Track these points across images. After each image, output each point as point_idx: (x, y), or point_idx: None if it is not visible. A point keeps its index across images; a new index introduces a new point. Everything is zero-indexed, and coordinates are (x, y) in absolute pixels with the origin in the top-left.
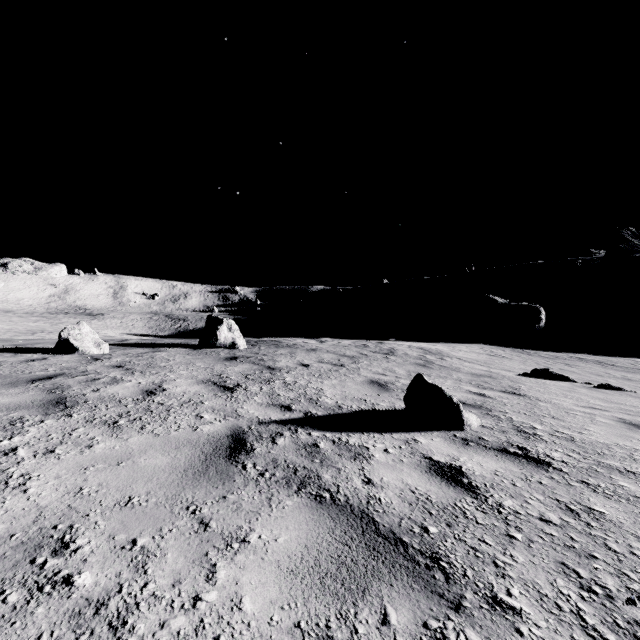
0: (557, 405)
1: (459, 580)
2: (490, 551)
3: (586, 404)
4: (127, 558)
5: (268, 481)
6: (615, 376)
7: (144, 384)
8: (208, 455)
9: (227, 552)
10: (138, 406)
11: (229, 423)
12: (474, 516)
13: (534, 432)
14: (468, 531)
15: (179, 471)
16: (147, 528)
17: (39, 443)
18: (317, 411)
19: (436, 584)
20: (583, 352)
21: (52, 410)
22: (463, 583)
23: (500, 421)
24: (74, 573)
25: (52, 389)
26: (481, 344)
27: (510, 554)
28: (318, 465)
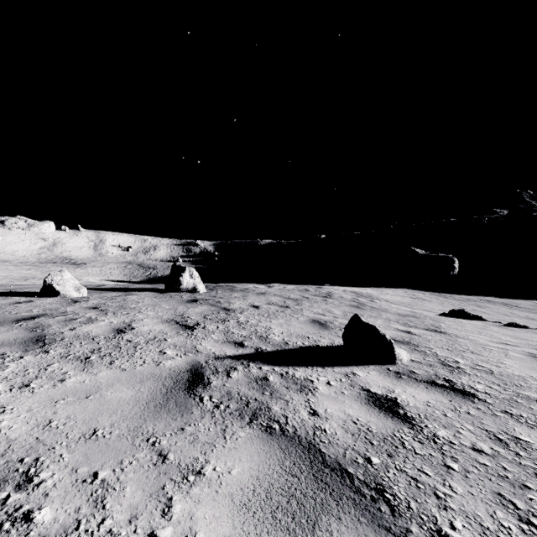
0: (474, 341)
1: (404, 513)
2: (430, 482)
3: (498, 340)
4: (87, 492)
5: (223, 413)
6: (520, 316)
7: (115, 323)
8: (169, 388)
9: (183, 485)
10: (109, 343)
11: (189, 358)
12: (412, 446)
13: (457, 366)
14: (408, 461)
15: (142, 404)
16: (109, 461)
17: (16, 378)
18: (266, 347)
19: (382, 517)
20: (491, 295)
21: (32, 347)
22: (408, 516)
23: (427, 356)
24: (34, 509)
25: (34, 328)
26: (404, 288)
27: (449, 485)
28: (268, 397)
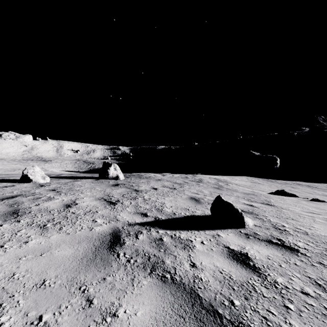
0: (292, 211)
1: None
2: (276, 320)
3: (308, 210)
4: None
5: (132, 266)
6: (319, 194)
7: (65, 200)
8: (97, 247)
9: (102, 325)
10: (60, 214)
11: (111, 225)
12: (261, 291)
13: (284, 229)
14: (259, 303)
15: (78, 259)
16: (51, 305)
17: None
18: (162, 216)
19: None
20: (299, 180)
21: (9, 218)
22: None
23: (264, 222)
24: None
25: (12, 204)
26: (246, 176)
27: (289, 322)
28: (163, 253)
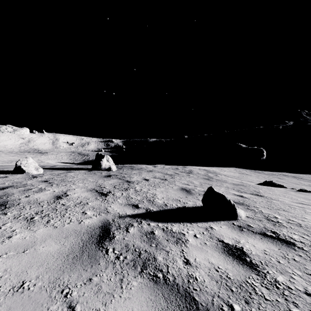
0: (282, 202)
1: None
2: None
3: (297, 201)
4: None
5: (121, 263)
6: (305, 184)
7: (56, 192)
8: (85, 242)
9: None
10: (49, 206)
11: (101, 217)
12: (262, 292)
13: (277, 220)
14: (261, 308)
15: (63, 256)
16: None
17: None
18: (153, 208)
19: None
20: (285, 171)
21: None
22: None
23: (256, 213)
24: None
25: (1, 196)
26: (234, 167)
27: None
28: (154, 249)
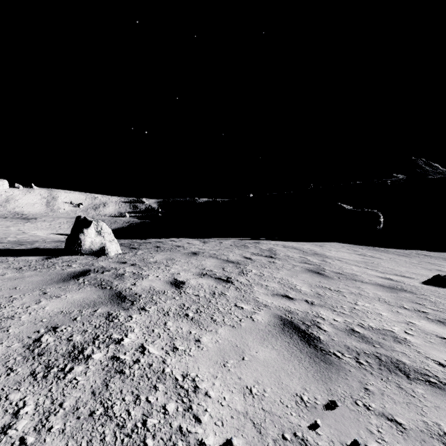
0: None
1: None
2: None
3: None
4: None
5: None
6: None
7: None
8: None
9: None
10: None
11: None
12: None
13: None
14: None
15: None
16: None
17: None
18: None
19: None
20: (418, 249)
21: None
22: None
23: None
24: None
25: None
26: (337, 242)
27: None
28: None
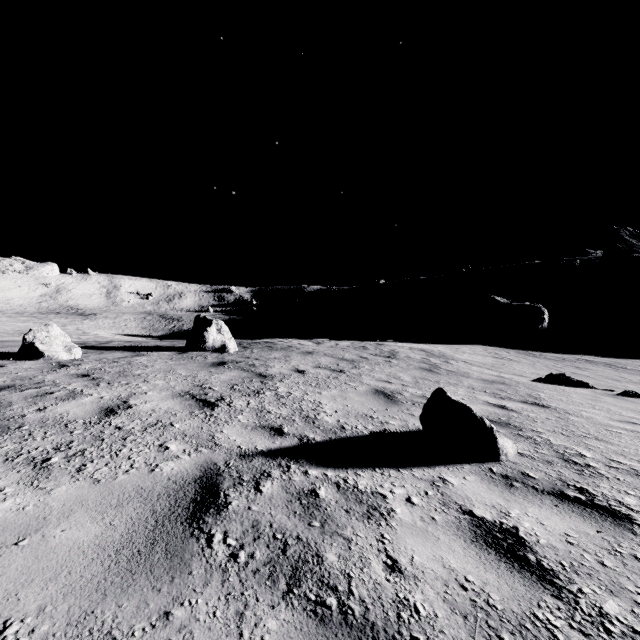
0: (591, 420)
1: None
2: None
3: (621, 417)
4: None
5: (242, 571)
6: (632, 381)
7: (106, 399)
8: (160, 518)
9: None
10: (87, 432)
11: (201, 457)
12: None
13: (585, 462)
14: None
15: (108, 554)
16: None
17: None
18: (315, 435)
19: None
20: (588, 354)
21: None
22: None
23: (538, 445)
24: None
25: None
26: (483, 345)
27: None
28: (318, 532)
